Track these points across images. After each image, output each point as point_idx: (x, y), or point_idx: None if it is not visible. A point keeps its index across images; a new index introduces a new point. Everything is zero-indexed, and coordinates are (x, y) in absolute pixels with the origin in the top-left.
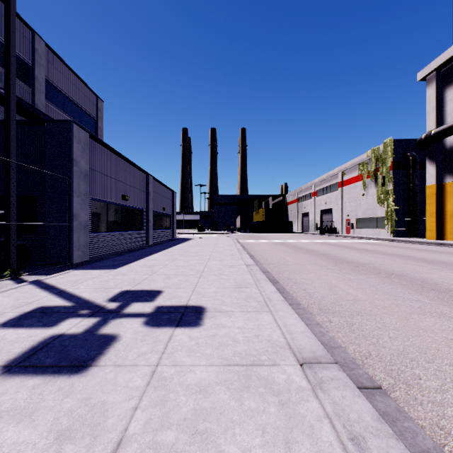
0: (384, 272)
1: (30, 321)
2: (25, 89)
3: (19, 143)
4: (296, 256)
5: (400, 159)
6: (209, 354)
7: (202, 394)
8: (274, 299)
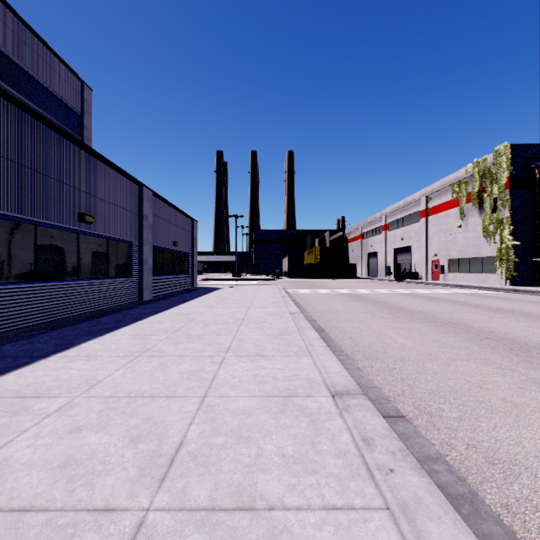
0: None
1: None
2: None
3: None
4: (405, 329)
5: (521, 173)
6: None
7: None
8: None
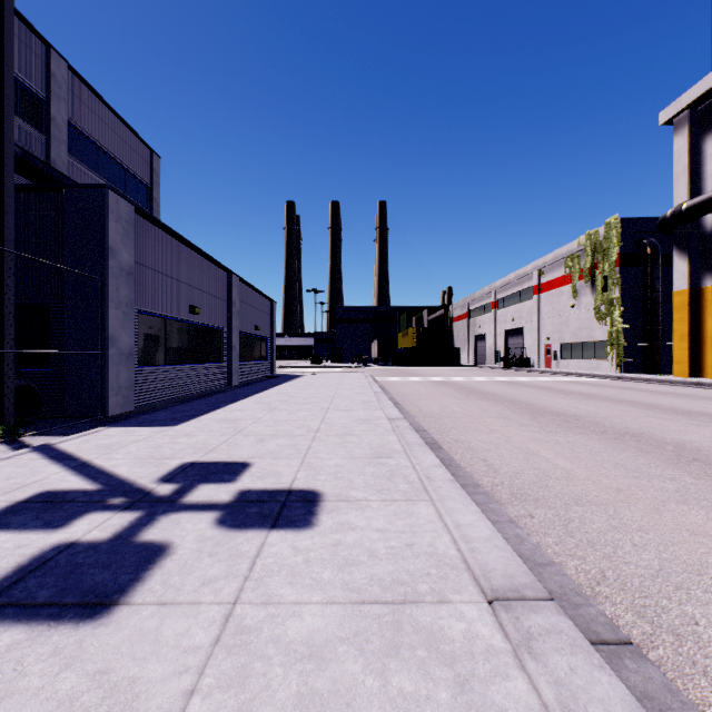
0: (612, 431)
1: (23, 518)
2: (36, 137)
3: (21, 221)
4: (468, 404)
5: (632, 249)
6: (328, 582)
7: (313, 663)
8: (437, 477)
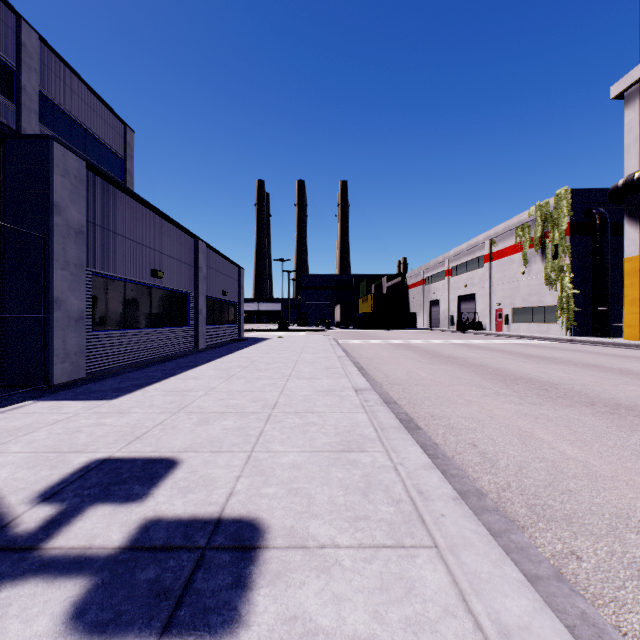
0: (601, 402)
1: None
2: (5, 105)
3: None
4: (433, 369)
5: (582, 219)
6: None
7: None
8: (434, 492)
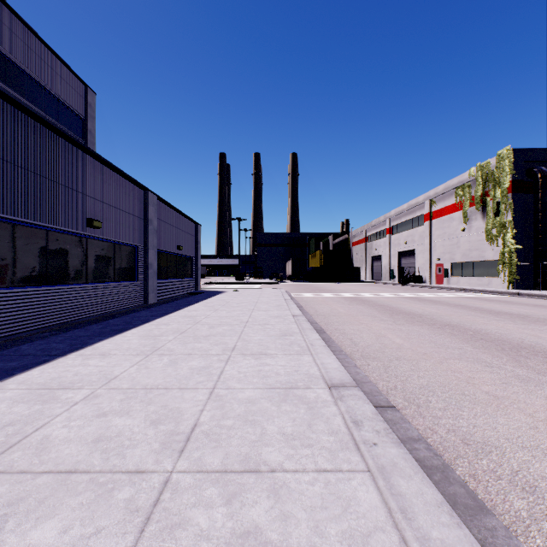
0: None
1: None
2: None
3: None
4: (404, 331)
5: (523, 177)
6: None
7: None
8: None
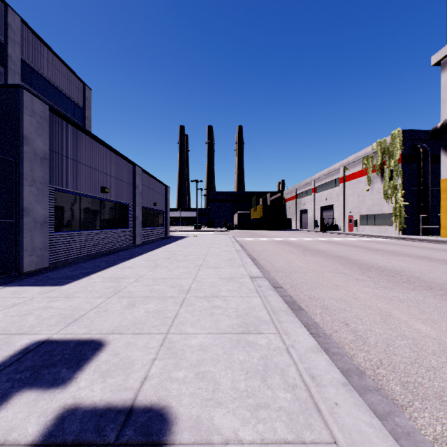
0: (438, 286)
1: None
2: None
3: None
4: (306, 259)
5: (410, 151)
6: None
7: None
8: (324, 377)
